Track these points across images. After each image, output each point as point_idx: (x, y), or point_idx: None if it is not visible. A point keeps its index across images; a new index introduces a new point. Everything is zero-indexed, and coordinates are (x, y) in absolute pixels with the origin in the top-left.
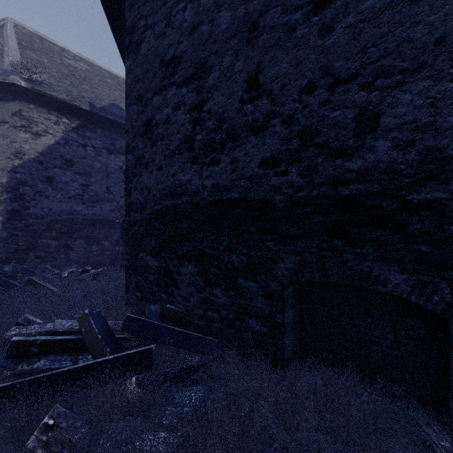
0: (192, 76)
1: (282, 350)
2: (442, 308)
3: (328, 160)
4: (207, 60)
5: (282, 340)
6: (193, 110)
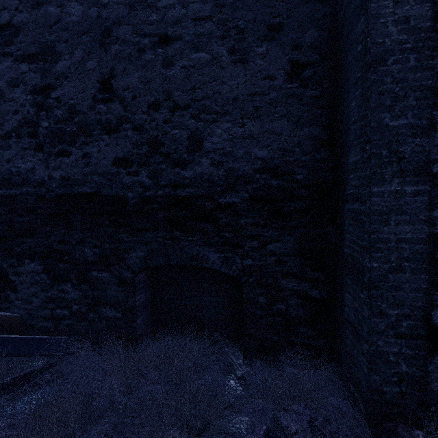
0: (35, 55)
1: (134, 329)
2: (237, 273)
3: (170, 167)
4: (55, 44)
5: (134, 321)
6: (37, 92)
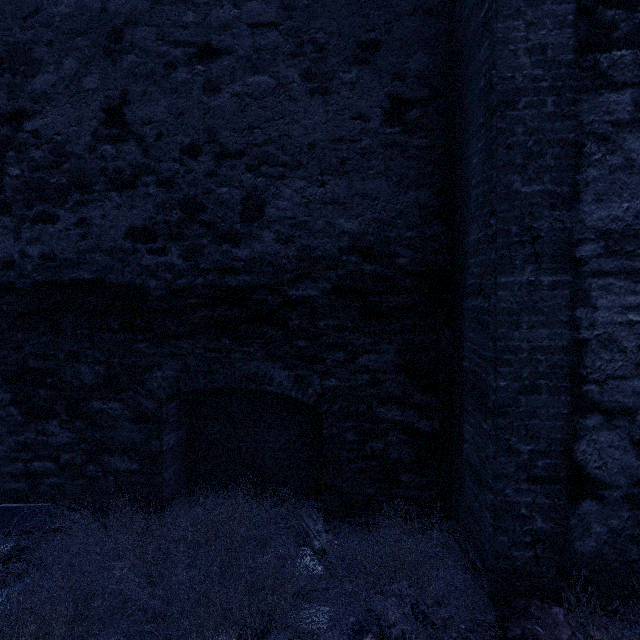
0: None
1: (160, 486)
2: (314, 399)
3: (215, 243)
4: (31, 47)
5: (160, 474)
6: (1, 121)
